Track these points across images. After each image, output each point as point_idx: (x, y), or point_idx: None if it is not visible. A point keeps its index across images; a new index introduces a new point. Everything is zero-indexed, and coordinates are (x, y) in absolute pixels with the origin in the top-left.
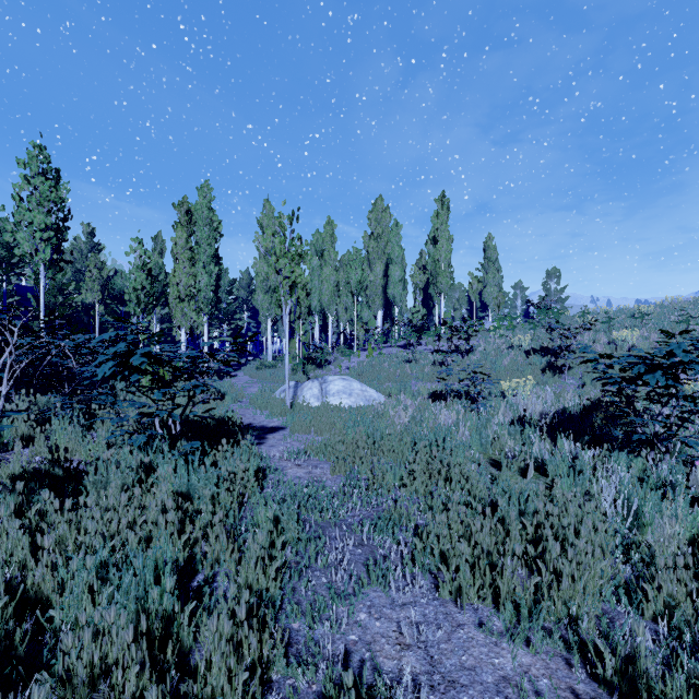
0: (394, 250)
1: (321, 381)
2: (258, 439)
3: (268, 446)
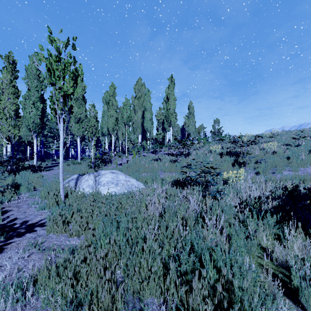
0: (147, 104)
1: (96, 174)
2: None
3: None
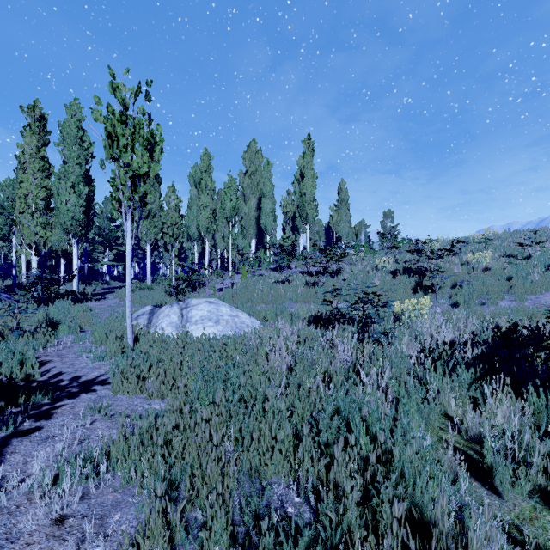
0: (266, 185)
1: (182, 305)
2: (34, 418)
3: (37, 440)
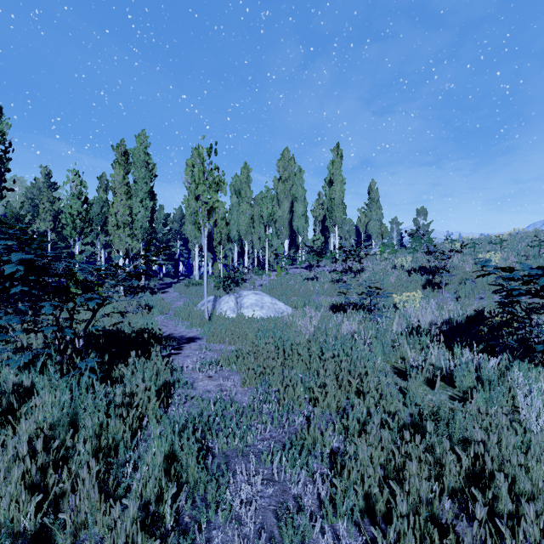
0: (298, 191)
1: (237, 296)
2: (174, 349)
3: (183, 356)
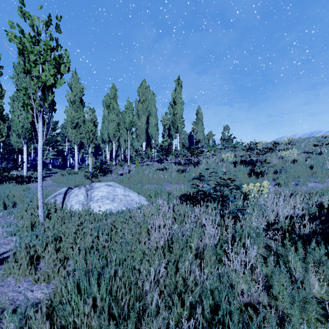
0: (152, 108)
1: (88, 188)
2: None
3: None
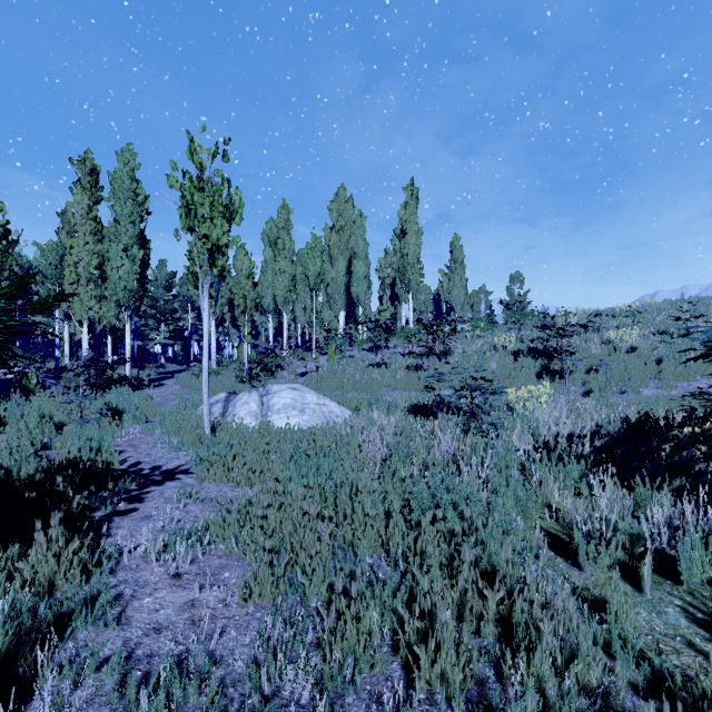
0: (358, 244)
1: (262, 392)
2: (127, 501)
3: (137, 518)
